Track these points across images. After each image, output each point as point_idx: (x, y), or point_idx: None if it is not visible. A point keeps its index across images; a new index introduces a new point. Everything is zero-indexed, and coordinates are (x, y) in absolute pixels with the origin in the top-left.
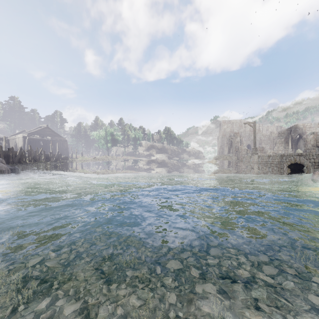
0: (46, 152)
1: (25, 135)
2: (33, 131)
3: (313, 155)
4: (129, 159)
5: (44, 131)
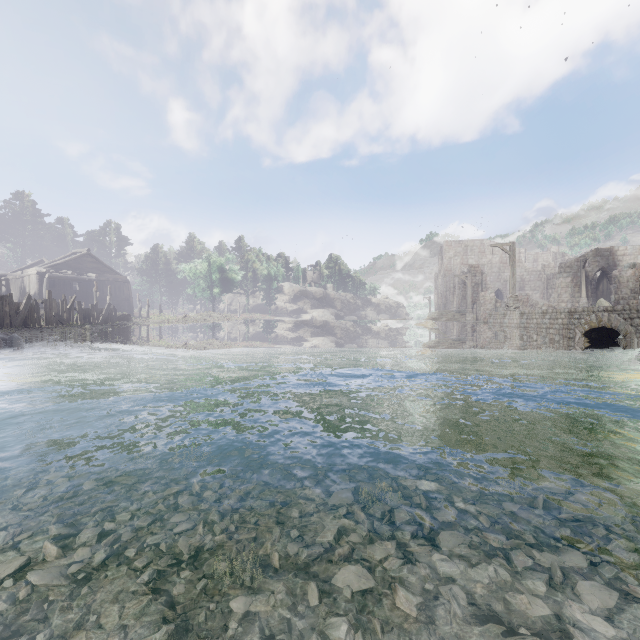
0: (85, 304)
1: (42, 270)
2: (60, 263)
3: (639, 310)
4: (257, 319)
5: (82, 262)
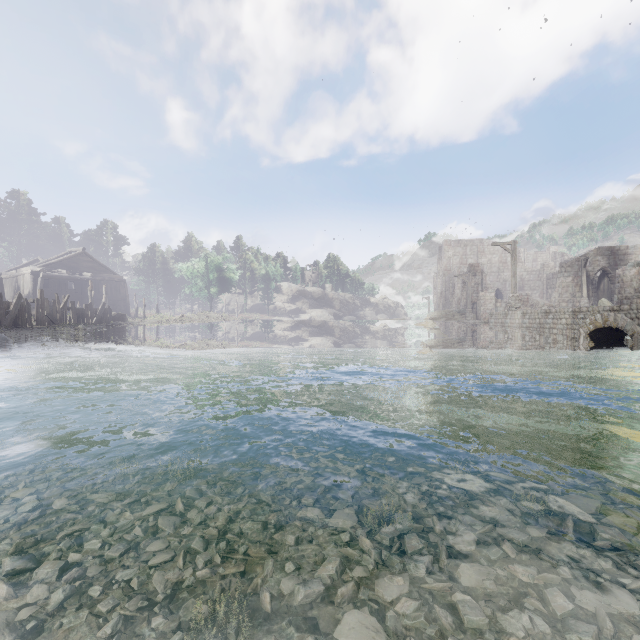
0: (81, 304)
1: (36, 269)
2: (54, 262)
3: None
4: (255, 319)
5: (78, 261)
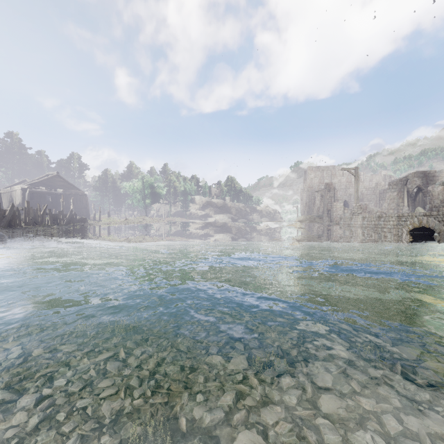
0: (55, 211)
1: (24, 186)
2: (37, 181)
3: None
4: (177, 221)
5: (53, 181)
